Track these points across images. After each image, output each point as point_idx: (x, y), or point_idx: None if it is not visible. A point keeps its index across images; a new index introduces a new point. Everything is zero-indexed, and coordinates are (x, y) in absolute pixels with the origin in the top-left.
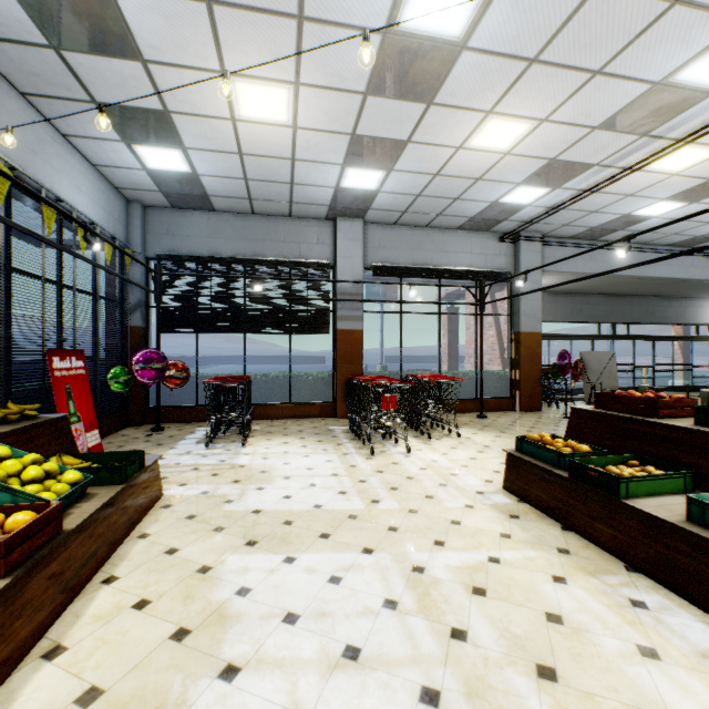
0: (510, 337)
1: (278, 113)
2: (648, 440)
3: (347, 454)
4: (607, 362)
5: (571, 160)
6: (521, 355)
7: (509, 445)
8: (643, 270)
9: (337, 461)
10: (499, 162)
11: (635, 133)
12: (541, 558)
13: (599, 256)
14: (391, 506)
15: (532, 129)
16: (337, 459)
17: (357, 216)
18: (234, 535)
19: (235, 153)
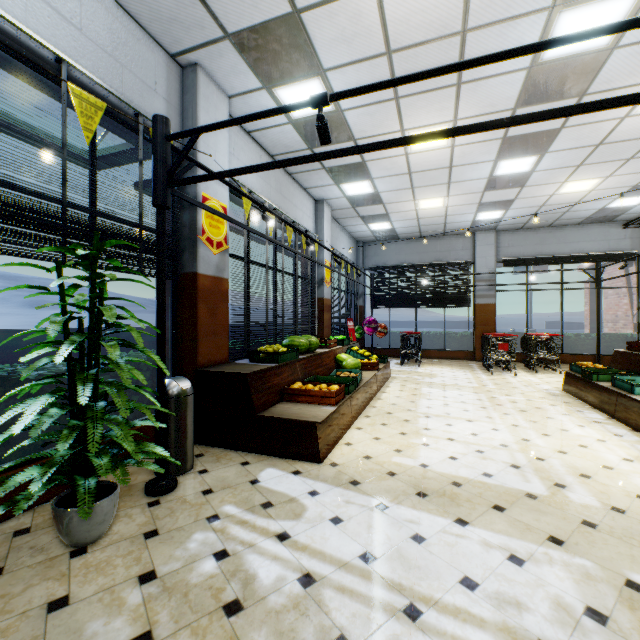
0: (636, 305)
1: (438, 204)
2: (638, 364)
3: (476, 374)
4: None
5: None
6: None
7: None
8: None
9: (469, 375)
10: (588, 194)
11: None
12: (551, 402)
13: None
14: (492, 387)
15: (602, 180)
16: (470, 374)
17: (490, 229)
18: (423, 385)
19: (415, 219)
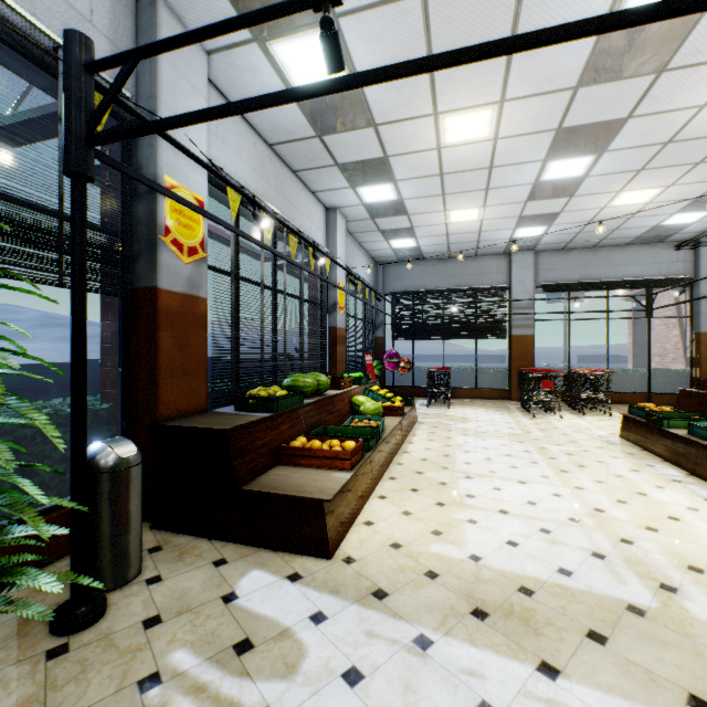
0: (689, 337)
1: (472, 217)
2: None
3: (516, 416)
4: None
5: None
6: (701, 354)
7: None
8: None
9: (508, 418)
10: (643, 207)
11: None
12: (613, 453)
13: None
14: (538, 434)
15: (662, 190)
16: (509, 418)
17: (528, 249)
18: (457, 432)
19: (444, 235)
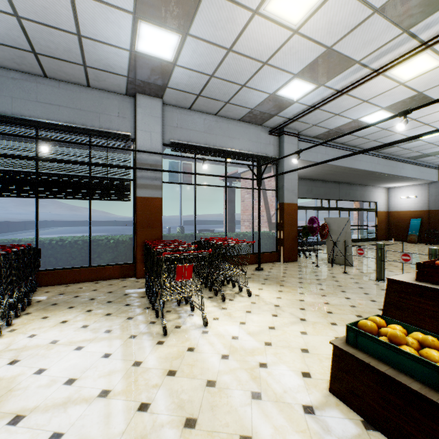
0: (276, 206)
1: None
2: None
3: (134, 337)
4: (345, 225)
5: (342, 52)
6: (284, 220)
7: (295, 303)
8: (353, 164)
9: (117, 355)
10: (286, 42)
11: (401, 26)
12: None
13: (330, 152)
14: None
15: None
16: (119, 349)
17: (156, 95)
18: None
19: None
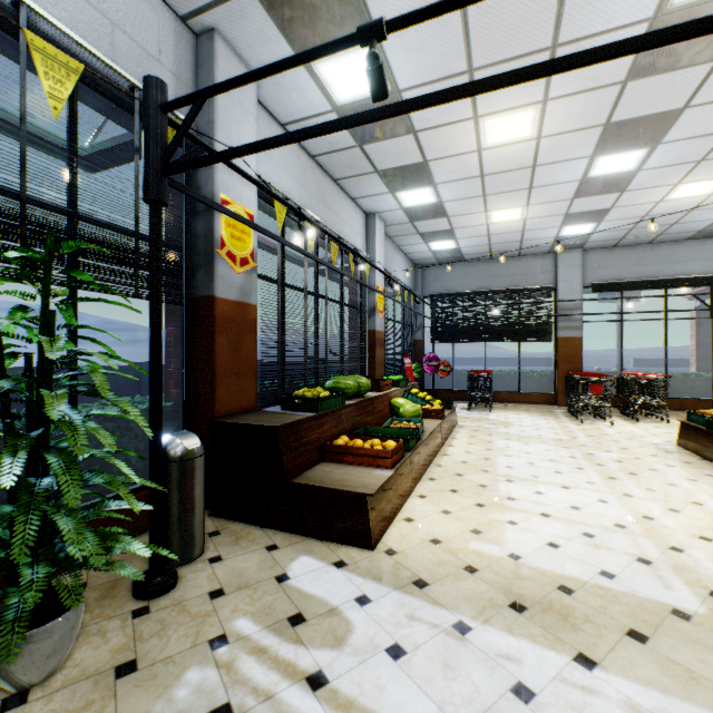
0: None
1: (514, 217)
2: None
3: (562, 422)
4: None
5: None
6: None
7: None
8: None
9: (554, 424)
10: (706, 199)
11: None
12: (667, 462)
13: None
14: (585, 440)
15: None
16: (554, 423)
17: (575, 248)
18: (498, 437)
19: (485, 235)
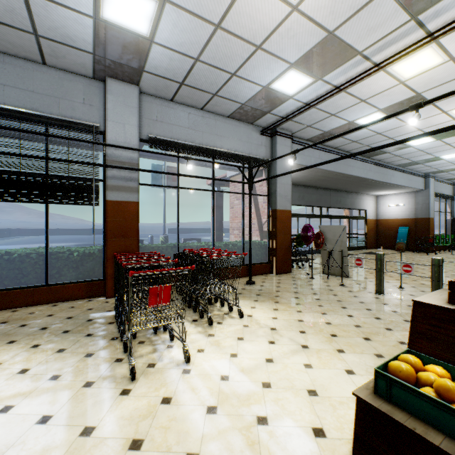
0: (268, 213)
1: None
2: None
3: (90, 386)
4: (341, 234)
5: (345, 39)
6: (277, 228)
7: (293, 324)
8: (347, 170)
9: (61, 417)
10: (284, 22)
11: (410, 11)
12: None
13: (324, 156)
14: None
15: None
16: (64, 407)
17: (130, 80)
18: None
19: None
